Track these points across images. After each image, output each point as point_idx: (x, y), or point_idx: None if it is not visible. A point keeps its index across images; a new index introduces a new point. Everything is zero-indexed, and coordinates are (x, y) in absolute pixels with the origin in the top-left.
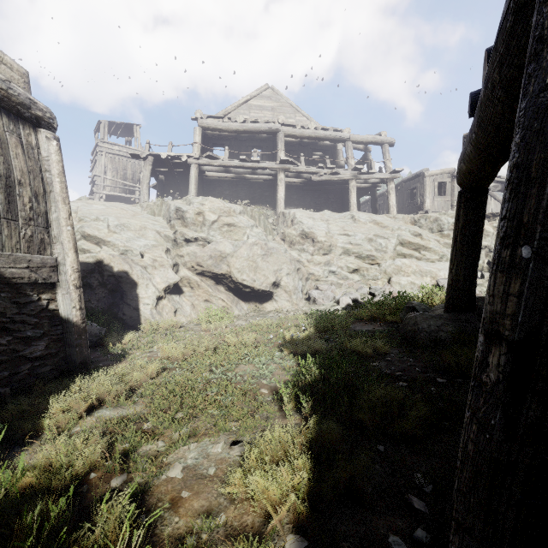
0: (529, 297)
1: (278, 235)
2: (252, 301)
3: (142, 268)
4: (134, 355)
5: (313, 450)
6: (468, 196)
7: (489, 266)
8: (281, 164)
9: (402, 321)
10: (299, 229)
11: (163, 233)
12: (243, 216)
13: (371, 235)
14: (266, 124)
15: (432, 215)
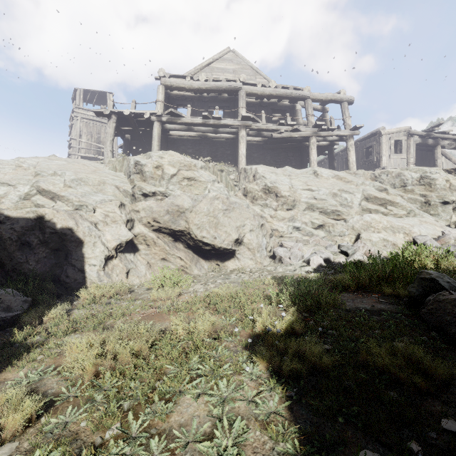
0: None
1: (240, 191)
2: (212, 259)
3: (91, 224)
4: (34, 355)
5: None
6: None
7: None
8: (242, 121)
9: (406, 295)
10: (261, 183)
11: (122, 188)
12: (205, 171)
13: (335, 190)
14: (228, 82)
15: (394, 170)
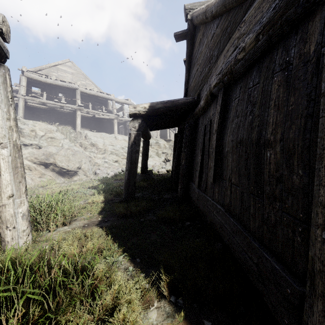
0: (127, 166)
1: (78, 144)
2: (66, 176)
3: None
4: None
5: (104, 197)
6: (145, 142)
7: (165, 160)
8: (78, 107)
9: None
10: (89, 141)
11: None
12: (58, 132)
13: (123, 146)
14: (70, 84)
15: None
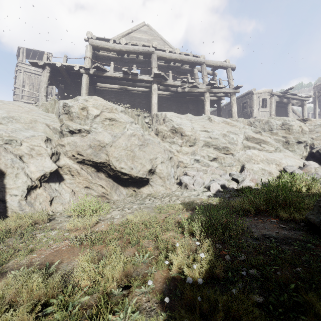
0: None
1: (153, 131)
2: (130, 186)
3: (15, 157)
4: None
5: None
6: None
7: (311, 156)
8: (154, 78)
9: (302, 219)
10: (169, 125)
11: (52, 126)
12: (124, 114)
13: (225, 132)
14: (143, 47)
15: (264, 119)
